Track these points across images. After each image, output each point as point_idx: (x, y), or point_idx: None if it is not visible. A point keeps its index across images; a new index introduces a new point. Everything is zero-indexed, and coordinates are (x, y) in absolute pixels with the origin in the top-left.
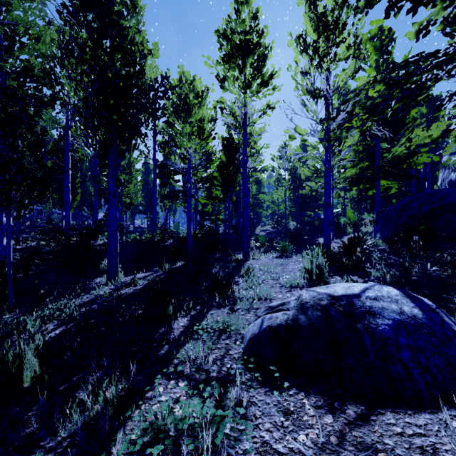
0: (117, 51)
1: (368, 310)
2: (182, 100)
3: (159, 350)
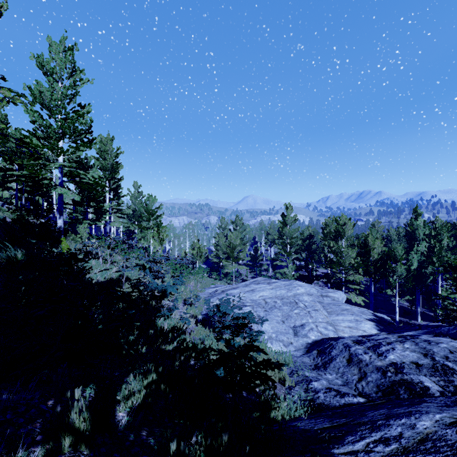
0: None
1: None
2: None
3: None
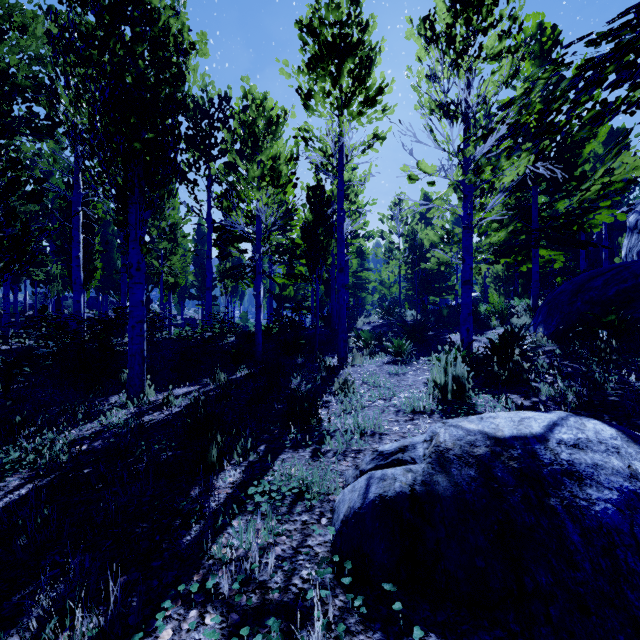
0: (141, 42)
1: (567, 468)
2: (246, 128)
3: (179, 537)
